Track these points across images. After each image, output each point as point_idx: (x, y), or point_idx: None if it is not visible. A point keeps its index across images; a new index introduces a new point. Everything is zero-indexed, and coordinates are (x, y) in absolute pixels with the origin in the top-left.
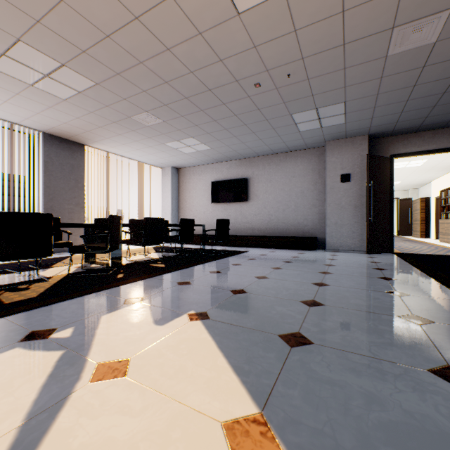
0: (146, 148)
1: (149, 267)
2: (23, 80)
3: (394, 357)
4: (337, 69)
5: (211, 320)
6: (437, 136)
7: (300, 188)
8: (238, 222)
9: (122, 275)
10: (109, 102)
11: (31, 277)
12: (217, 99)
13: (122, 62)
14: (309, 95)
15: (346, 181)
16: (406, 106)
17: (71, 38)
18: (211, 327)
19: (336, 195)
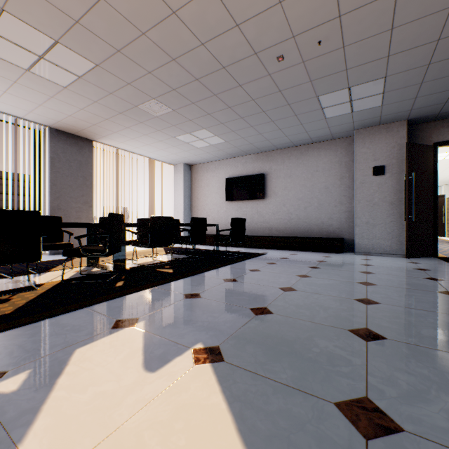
0: (156, 142)
1: (155, 272)
2: (18, 64)
3: None
4: (382, 31)
5: (226, 363)
6: None
7: (324, 183)
8: (254, 221)
9: (122, 284)
10: (112, 88)
11: (22, 284)
12: (232, 79)
13: (122, 35)
14: (342, 69)
15: (379, 174)
16: None
17: (60, 3)
18: (226, 379)
19: (367, 190)
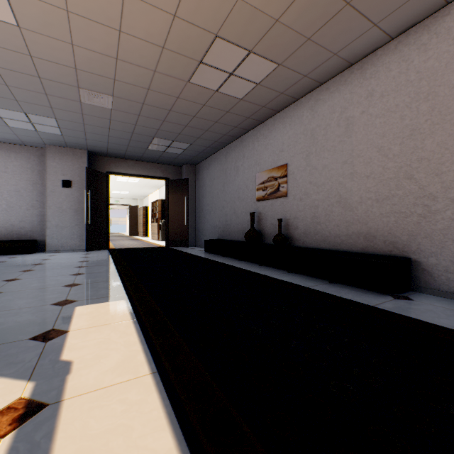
0: None
1: None
2: None
3: (35, 305)
4: (40, 92)
5: None
6: (137, 166)
7: (16, 186)
8: None
9: None
10: None
11: None
12: None
13: None
14: (13, 98)
15: (68, 186)
16: (110, 140)
17: None
18: None
19: (58, 198)
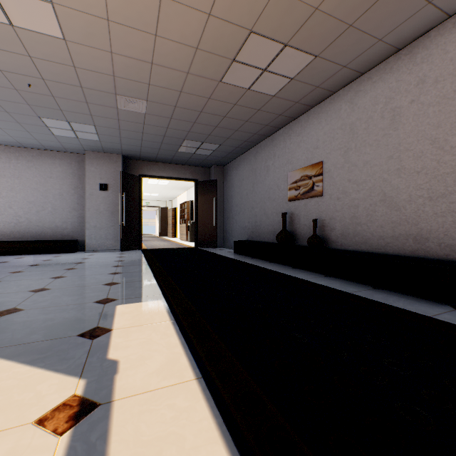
0: None
1: None
2: None
3: (80, 302)
4: (81, 101)
5: None
6: (167, 168)
7: (59, 190)
8: None
9: None
10: None
11: None
12: None
13: None
14: (58, 108)
15: (105, 190)
16: (143, 143)
17: None
18: None
19: (96, 201)
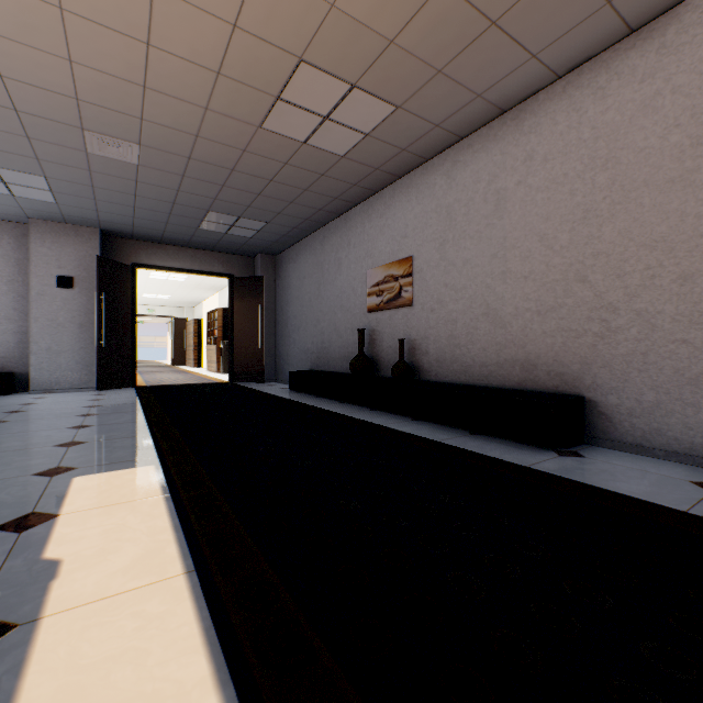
0: None
1: None
2: None
3: (6, 476)
4: (17, 133)
5: None
6: (182, 255)
7: None
8: None
9: None
10: None
11: None
12: None
13: None
14: None
15: (67, 286)
16: (137, 213)
17: None
18: None
19: (50, 305)
